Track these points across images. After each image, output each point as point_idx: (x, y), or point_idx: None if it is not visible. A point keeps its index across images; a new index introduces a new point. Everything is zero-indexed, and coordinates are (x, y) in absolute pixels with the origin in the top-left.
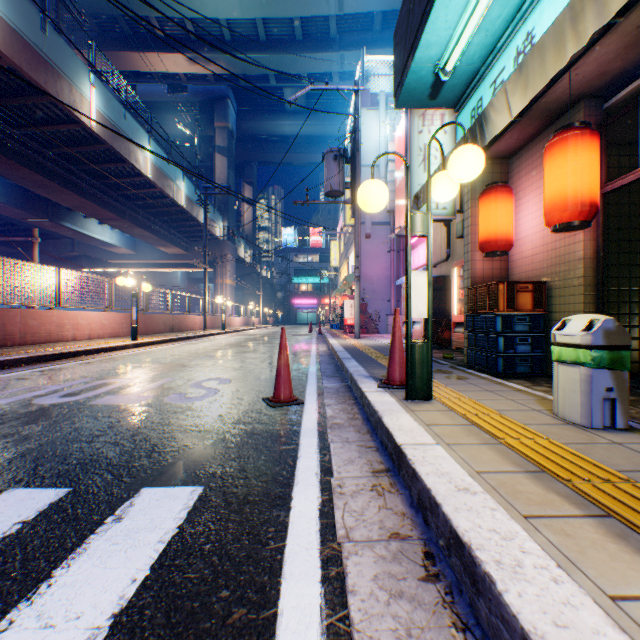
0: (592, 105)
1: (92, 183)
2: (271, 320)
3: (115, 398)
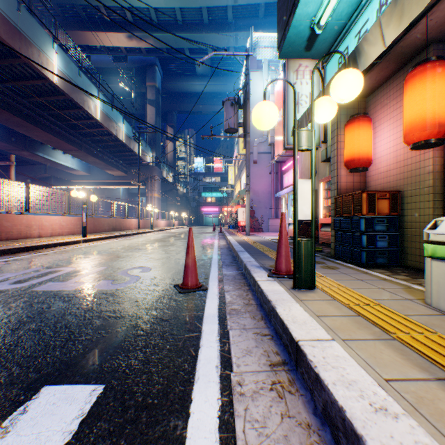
0: (440, 48)
1: (57, 124)
2: (186, 222)
3: (54, 285)
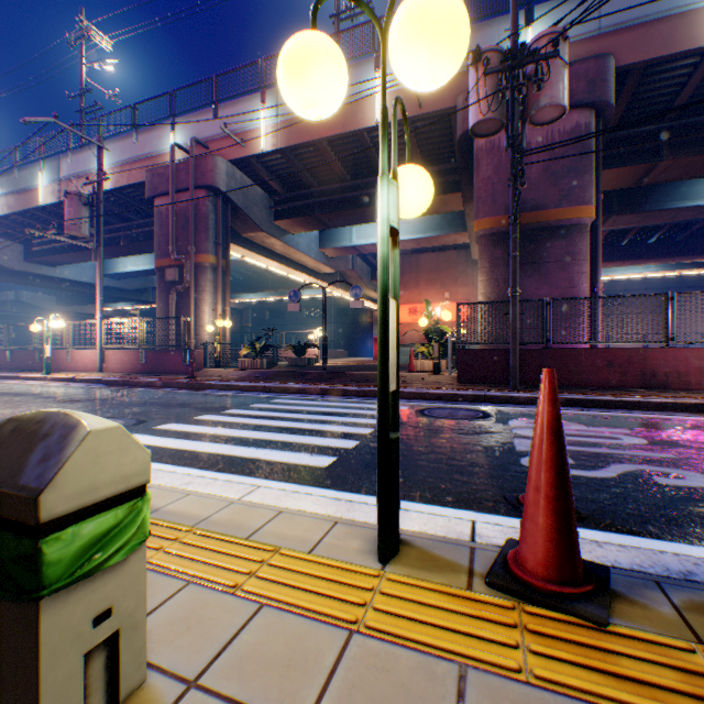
0: None
1: None
2: None
3: None
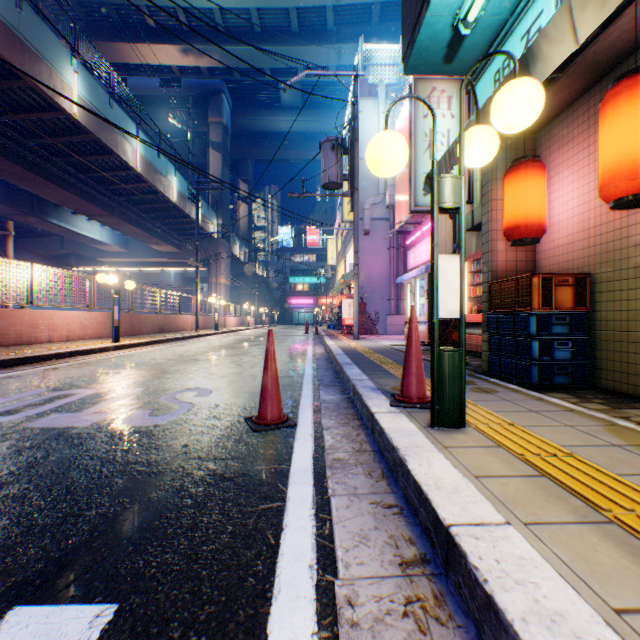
0: None
1: (78, 176)
2: (267, 320)
3: (61, 418)
